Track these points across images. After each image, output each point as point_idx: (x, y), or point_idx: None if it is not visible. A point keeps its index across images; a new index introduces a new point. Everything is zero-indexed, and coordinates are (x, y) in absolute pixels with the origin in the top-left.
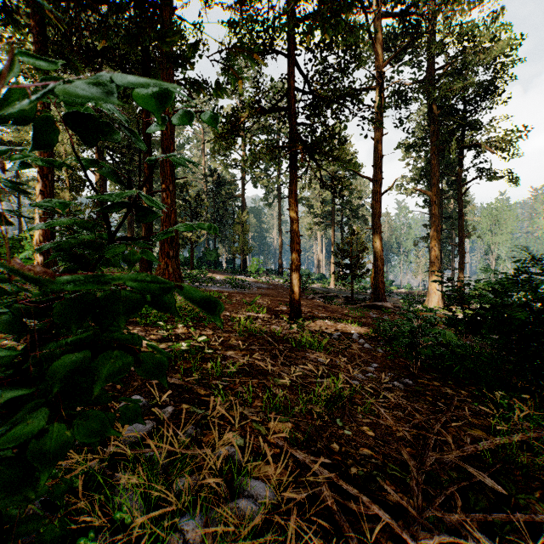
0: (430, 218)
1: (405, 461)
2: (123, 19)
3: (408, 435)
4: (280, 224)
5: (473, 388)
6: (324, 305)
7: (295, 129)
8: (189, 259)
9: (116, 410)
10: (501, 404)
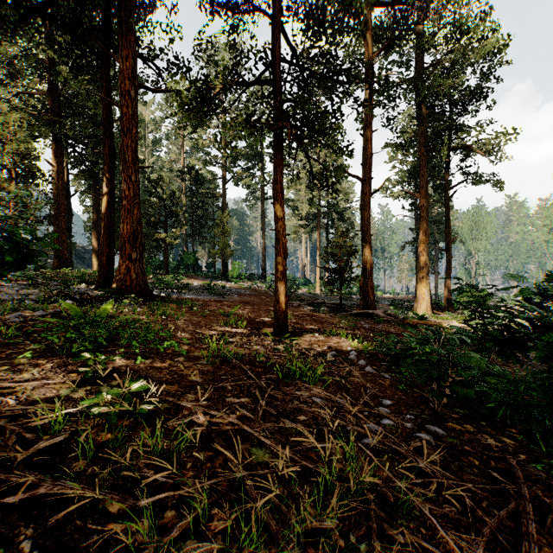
0: (416, 222)
1: None
2: None
3: None
4: (263, 227)
5: (513, 430)
6: (311, 314)
7: (280, 107)
8: (163, 263)
9: None
10: None
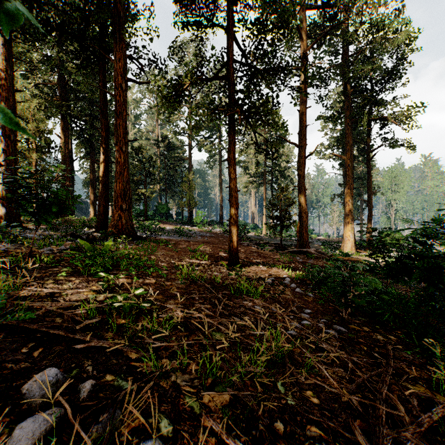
0: (344, 179)
1: (359, 442)
2: (82, 0)
3: (356, 403)
4: (220, 183)
5: (399, 332)
6: (258, 251)
7: (233, 96)
8: (143, 212)
9: (20, 390)
10: (429, 350)
